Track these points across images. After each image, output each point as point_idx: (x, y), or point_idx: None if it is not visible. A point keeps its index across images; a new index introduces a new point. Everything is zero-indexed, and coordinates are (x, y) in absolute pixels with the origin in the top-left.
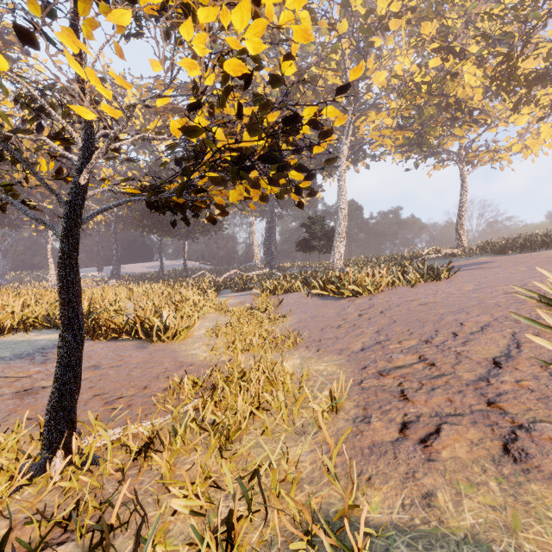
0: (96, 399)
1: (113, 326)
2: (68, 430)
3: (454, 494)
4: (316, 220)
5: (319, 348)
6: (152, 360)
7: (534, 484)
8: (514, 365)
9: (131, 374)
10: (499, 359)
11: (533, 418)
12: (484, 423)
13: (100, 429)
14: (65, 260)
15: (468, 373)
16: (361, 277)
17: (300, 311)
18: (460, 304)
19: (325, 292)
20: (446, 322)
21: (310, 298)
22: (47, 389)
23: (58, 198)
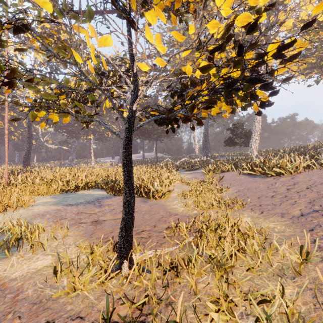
0: None
1: None
2: (129, 249)
3: None
4: (238, 125)
5: (262, 210)
6: (152, 210)
7: None
8: None
9: (144, 217)
10: None
11: None
12: None
13: (145, 251)
14: (126, 153)
15: None
16: (283, 162)
17: (237, 184)
18: None
19: (253, 172)
20: None
21: (242, 176)
22: (105, 221)
23: (123, 119)
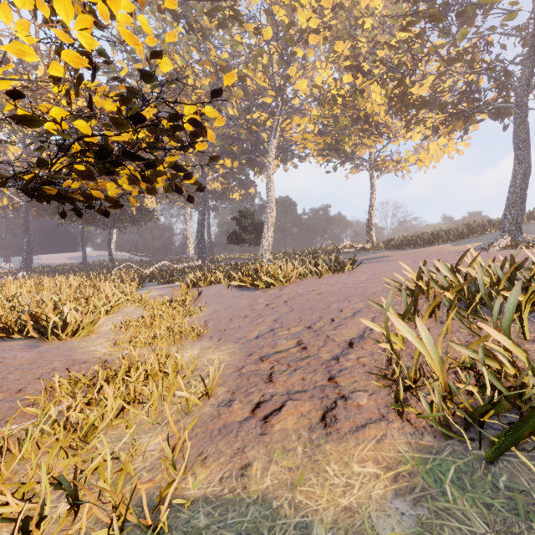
0: None
1: (0, 324)
2: None
3: (266, 462)
4: (246, 214)
5: (221, 337)
6: (40, 360)
7: (329, 444)
8: (362, 344)
9: (7, 377)
10: (354, 340)
11: (354, 389)
12: (318, 396)
13: None
14: None
15: (327, 354)
16: (275, 269)
17: (217, 303)
18: (348, 293)
19: (243, 284)
20: (331, 309)
21: (230, 290)
22: None
23: None
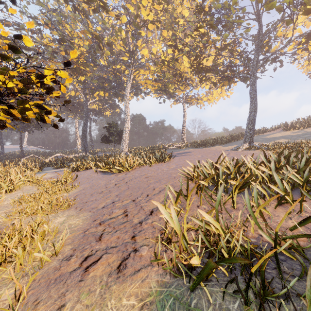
0: None
1: None
2: None
3: (75, 302)
4: (112, 125)
5: (82, 207)
6: None
7: (115, 285)
8: (157, 212)
9: None
10: (154, 209)
11: (143, 244)
12: (122, 250)
13: None
14: None
15: (137, 219)
16: (123, 161)
17: (87, 182)
18: (161, 177)
19: (105, 170)
20: (149, 188)
21: (97, 173)
22: None
23: None
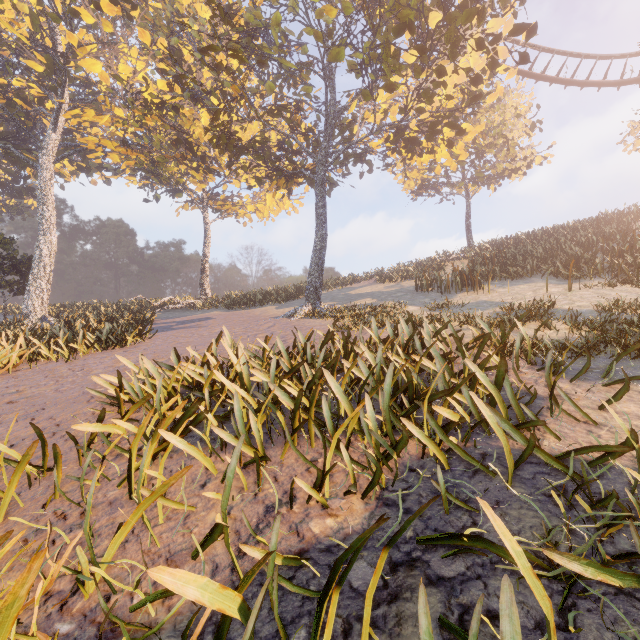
0: None
1: None
2: None
3: None
4: None
5: None
6: None
7: None
8: None
9: None
10: None
11: None
12: None
13: None
14: None
15: None
16: None
17: None
18: (58, 397)
19: None
20: None
21: None
22: None
23: None
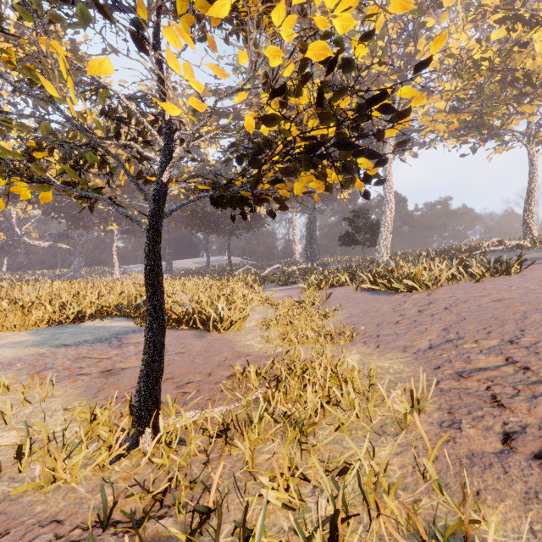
0: (168, 383)
1: (173, 316)
2: (154, 410)
3: None
4: (359, 213)
5: (378, 344)
6: (211, 349)
7: None
8: None
9: (195, 361)
10: None
11: None
12: None
13: (181, 411)
14: (150, 252)
15: None
16: (418, 271)
17: (350, 306)
18: None
19: (376, 287)
20: (532, 320)
21: (360, 293)
22: (125, 370)
23: (145, 196)
